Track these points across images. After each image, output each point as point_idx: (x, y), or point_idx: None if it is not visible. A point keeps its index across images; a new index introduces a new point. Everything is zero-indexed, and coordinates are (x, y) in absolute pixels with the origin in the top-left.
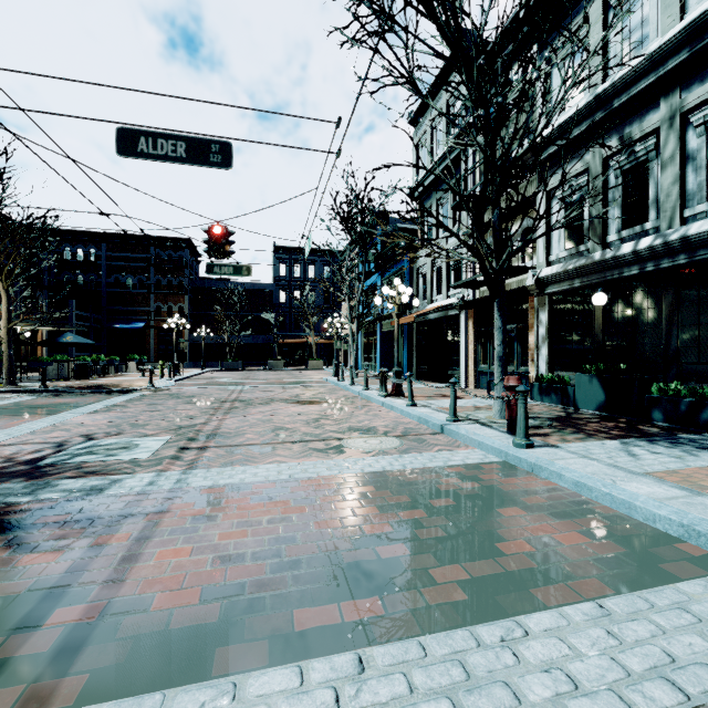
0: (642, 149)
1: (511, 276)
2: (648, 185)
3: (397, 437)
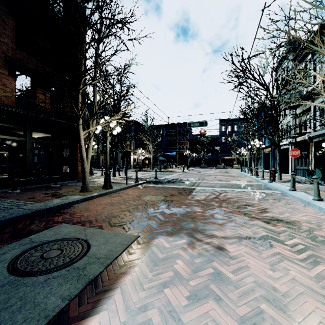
0: None
1: (305, 134)
2: None
3: (244, 181)
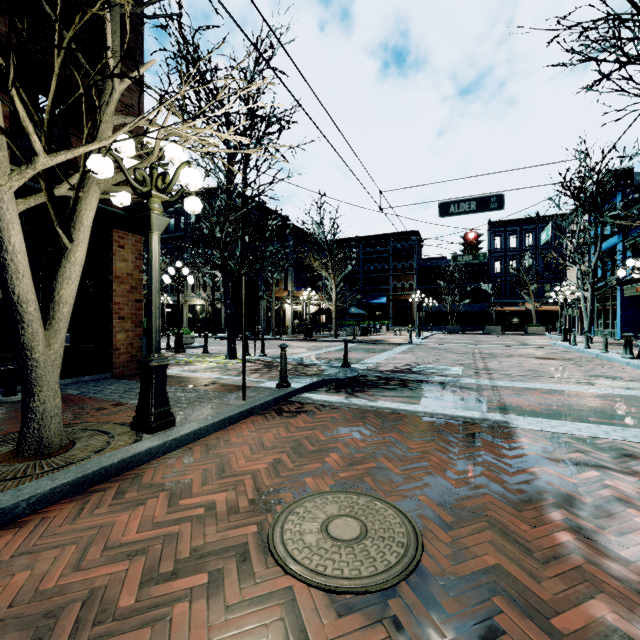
0: None
1: None
2: None
3: None
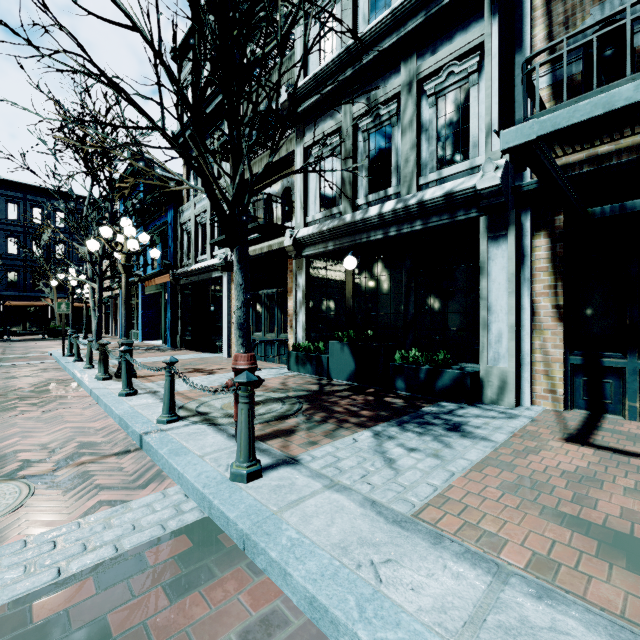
0: (385, 114)
1: (272, 236)
2: (391, 151)
3: (33, 478)
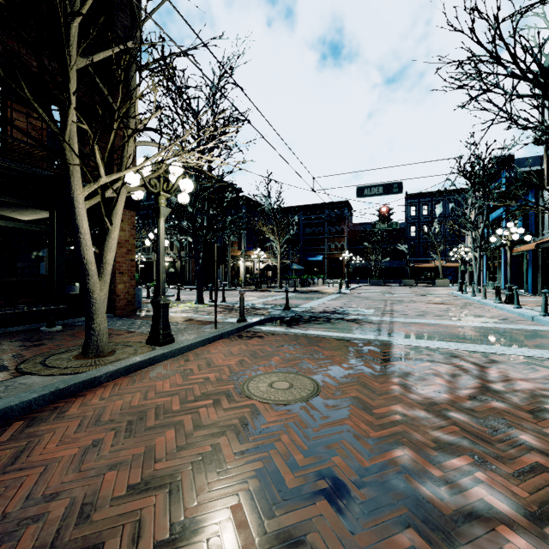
0: None
1: None
2: None
3: (497, 319)
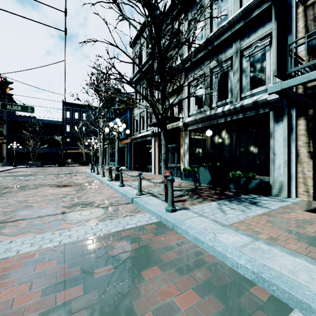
0: (225, 66)
1: (173, 121)
2: (228, 82)
3: (104, 208)
